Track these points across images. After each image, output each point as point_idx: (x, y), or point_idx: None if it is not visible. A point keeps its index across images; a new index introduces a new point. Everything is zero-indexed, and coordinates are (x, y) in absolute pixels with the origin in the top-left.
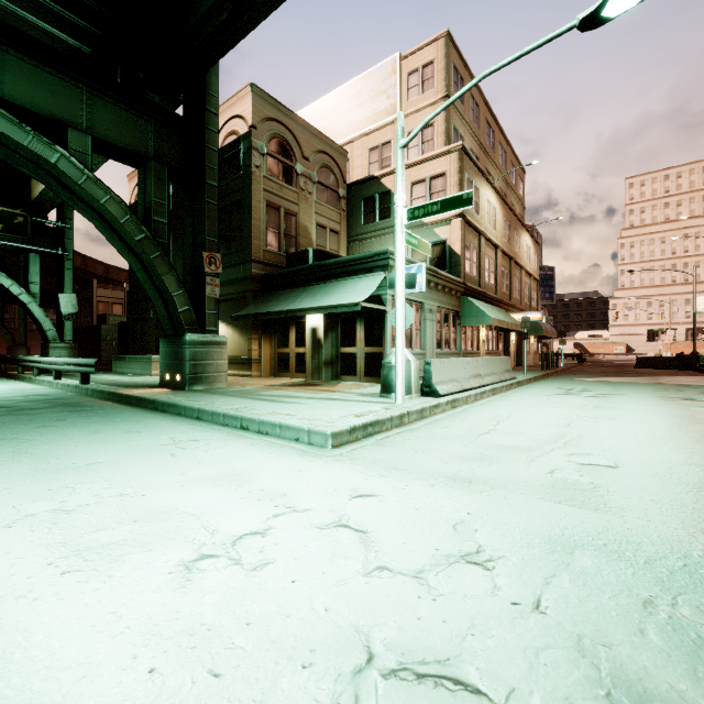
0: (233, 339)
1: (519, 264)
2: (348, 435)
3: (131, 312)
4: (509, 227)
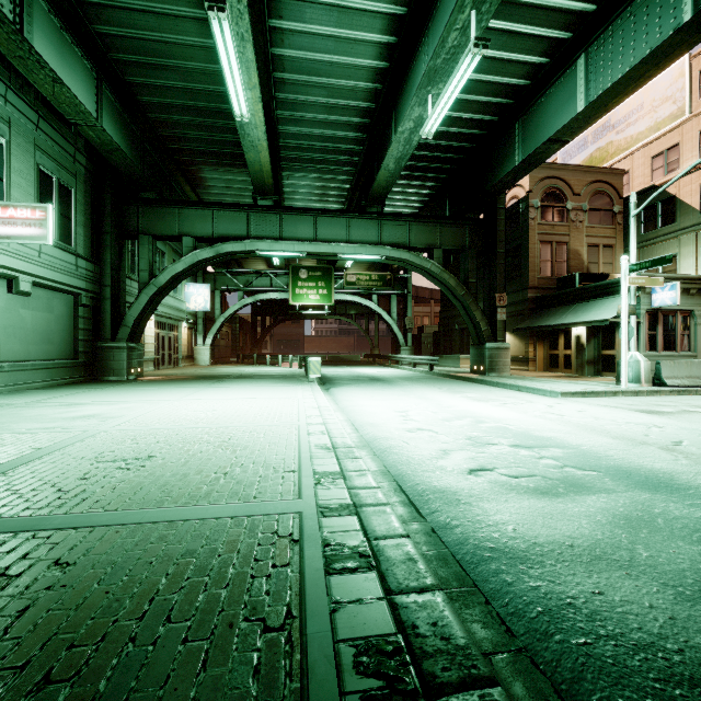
0: (514, 344)
1: None
2: (570, 395)
3: (442, 325)
4: None
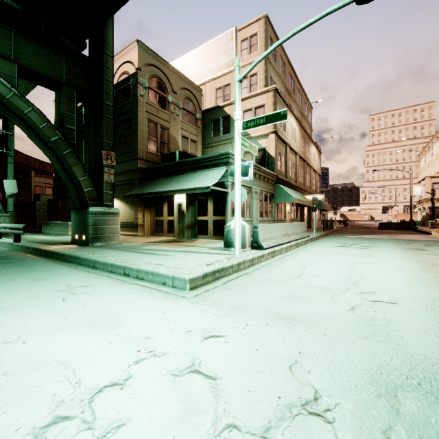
0: (125, 211)
1: (309, 165)
2: (201, 279)
3: (56, 193)
4: (304, 141)
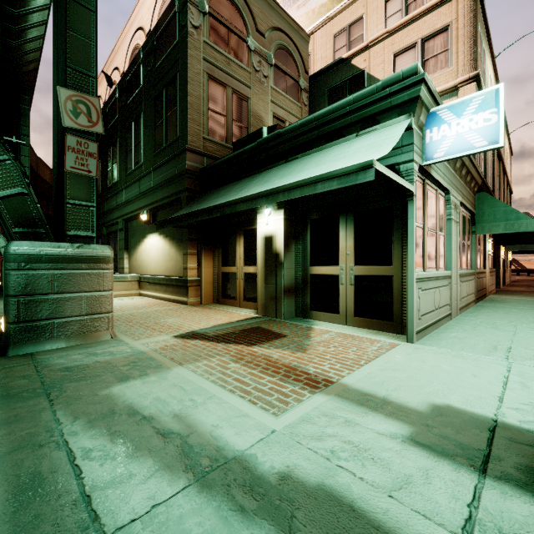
0: (170, 255)
1: (505, 168)
2: None
3: None
4: None
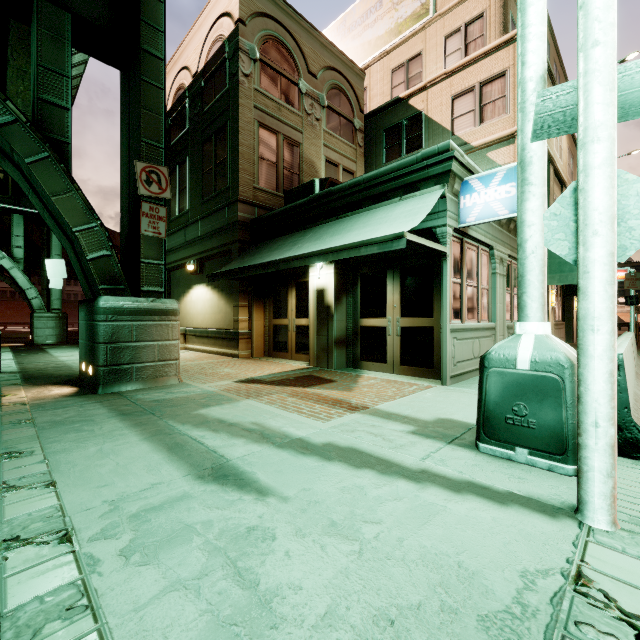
0: (219, 307)
1: None
2: None
3: None
4: (572, 162)
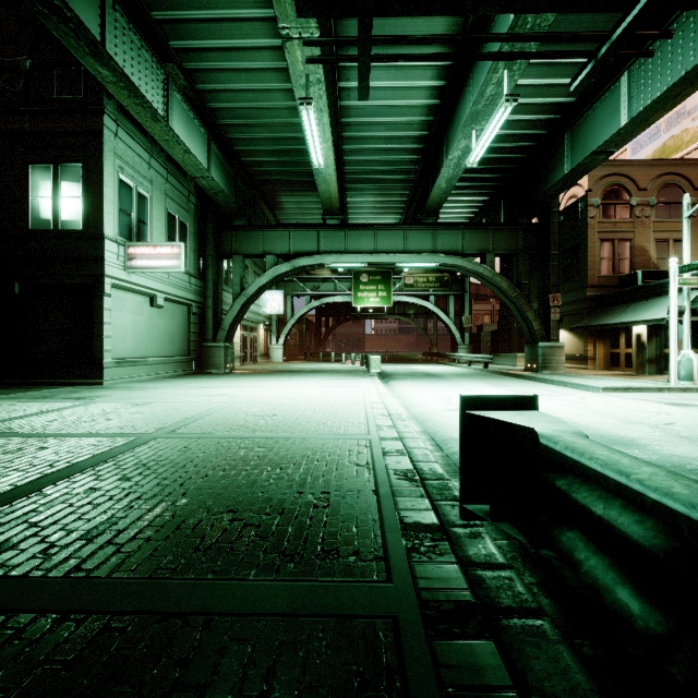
0: (573, 342)
1: None
2: (612, 390)
3: (500, 324)
4: None
